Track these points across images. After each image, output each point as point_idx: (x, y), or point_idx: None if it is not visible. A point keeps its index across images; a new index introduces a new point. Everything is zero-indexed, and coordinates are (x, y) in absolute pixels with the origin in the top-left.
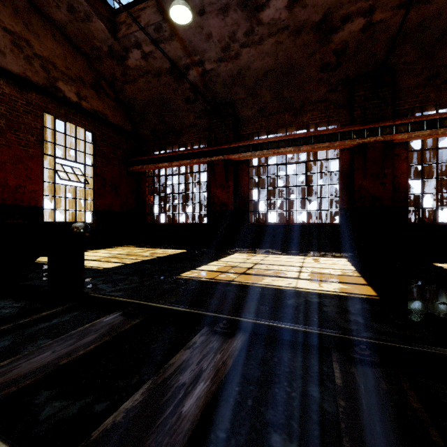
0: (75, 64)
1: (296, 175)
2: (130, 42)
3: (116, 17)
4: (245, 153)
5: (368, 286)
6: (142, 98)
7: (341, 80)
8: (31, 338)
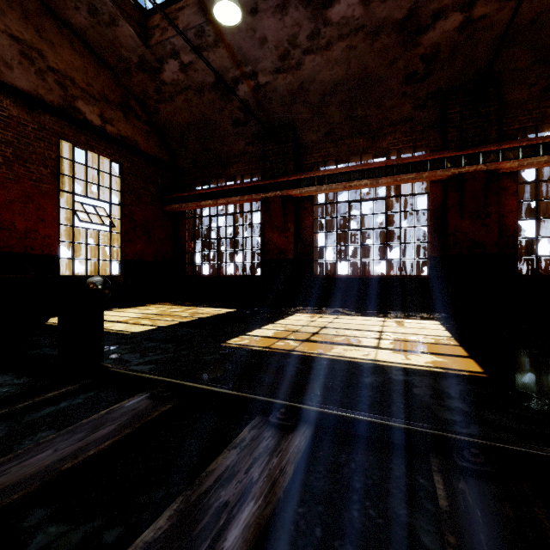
0: (98, 79)
1: (373, 215)
2: (165, 50)
3: (149, 19)
4: (309, 187)
5: (470, 358)
6: (180, 121)
7: (431, 94)
8: (30, 428)
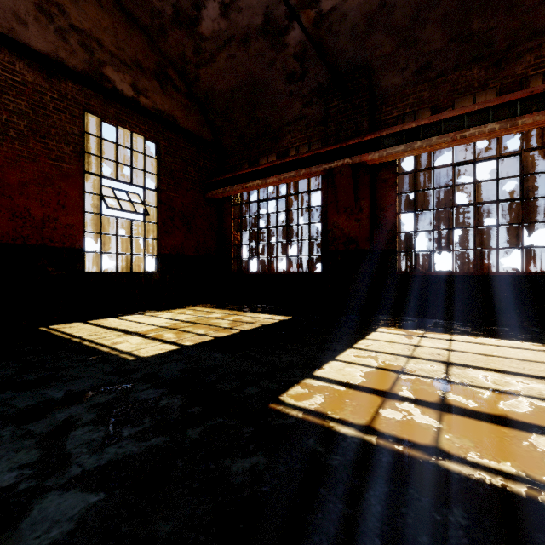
0: (130, 43)
1: (497, 181)
2: None
3: None
4: (393, 147)
5: None
6: (223, 87)
7: None
8: None
